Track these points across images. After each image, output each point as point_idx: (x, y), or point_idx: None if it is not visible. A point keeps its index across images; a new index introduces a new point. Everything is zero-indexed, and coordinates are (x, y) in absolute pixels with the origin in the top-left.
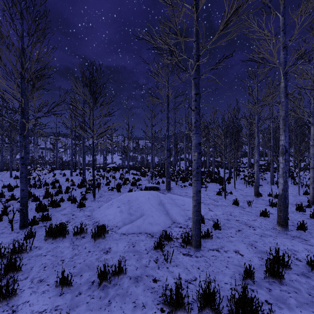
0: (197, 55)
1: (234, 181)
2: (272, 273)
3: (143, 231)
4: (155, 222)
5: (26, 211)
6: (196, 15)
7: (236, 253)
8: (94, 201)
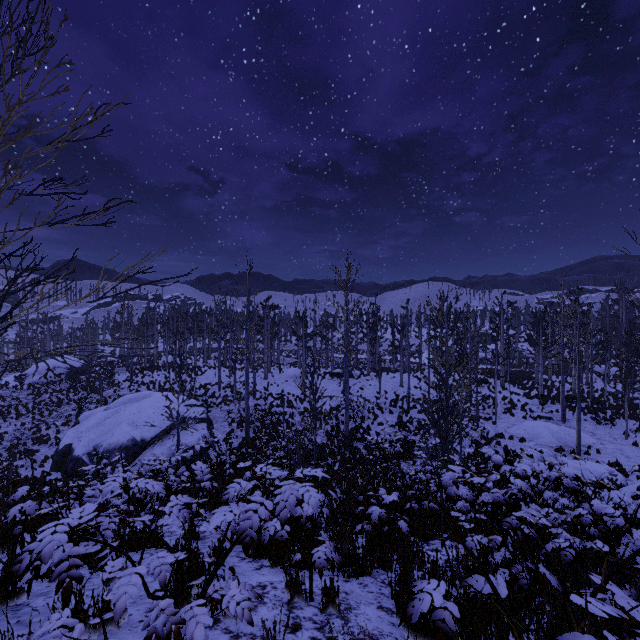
0: (579, 366)
1: None
2: (608, 464)
3: (546, 444)
4: (553, 441)
5: (478, 423)
6: (578, 348)
7: (601, 461)
8: (499, 422)
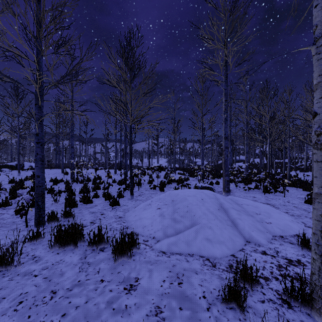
0: None
1: None
2: None
3: (196, 252)
4: (216, 237)
5: (42, 204)
6: None
7: None
8: (132, 200)
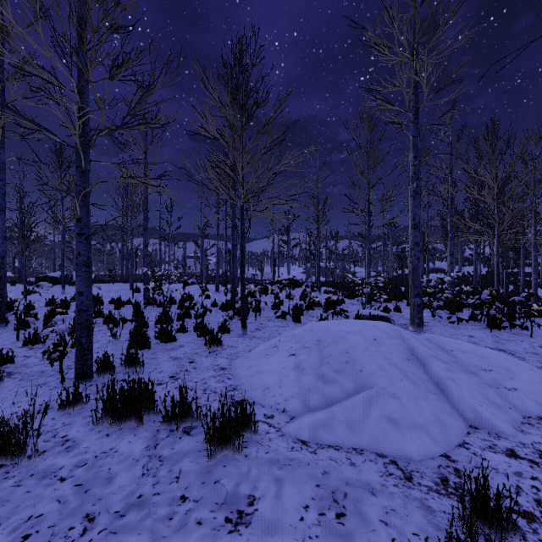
0: None
1: None
2: None
3: (368, 446)
4: (408, 416)
5: (87, 342)
6: None
7: None
8: (244, 337)
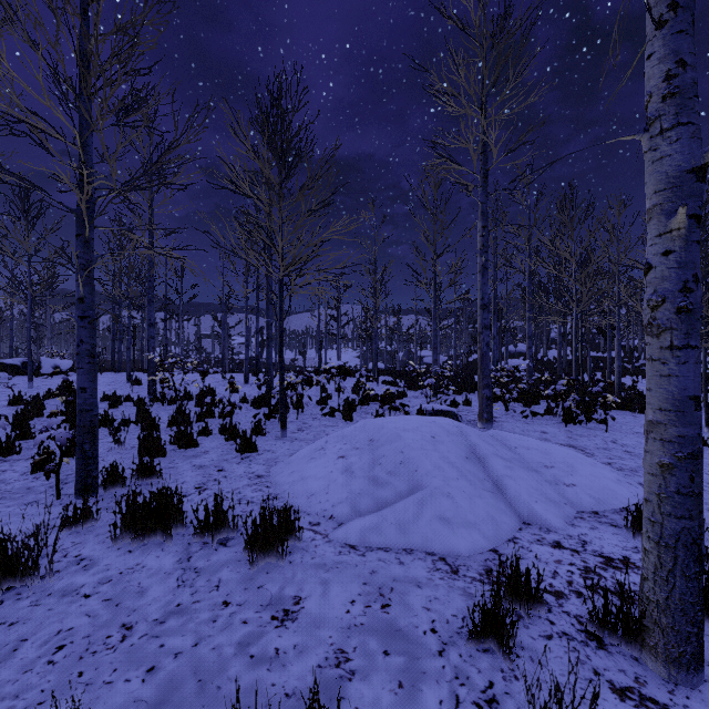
0: None
1: (706, 406)
2: None
3: (419, 546)
4: (461, 515)
5: (91, 449)
6: None
7: None
8: (283, 440)
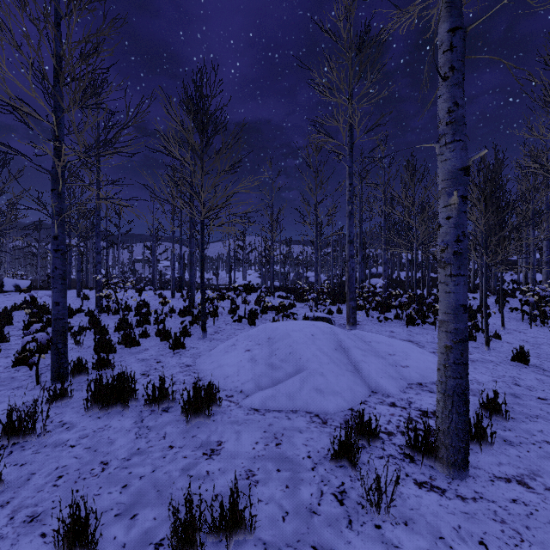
0: None
1: (502, 312)
2: None
3: (301, 408)
4: (330, 387)
5: (63, 347)
6: None
7: None
8: (204, 340)
